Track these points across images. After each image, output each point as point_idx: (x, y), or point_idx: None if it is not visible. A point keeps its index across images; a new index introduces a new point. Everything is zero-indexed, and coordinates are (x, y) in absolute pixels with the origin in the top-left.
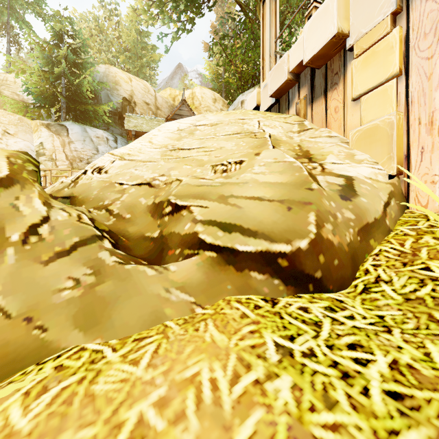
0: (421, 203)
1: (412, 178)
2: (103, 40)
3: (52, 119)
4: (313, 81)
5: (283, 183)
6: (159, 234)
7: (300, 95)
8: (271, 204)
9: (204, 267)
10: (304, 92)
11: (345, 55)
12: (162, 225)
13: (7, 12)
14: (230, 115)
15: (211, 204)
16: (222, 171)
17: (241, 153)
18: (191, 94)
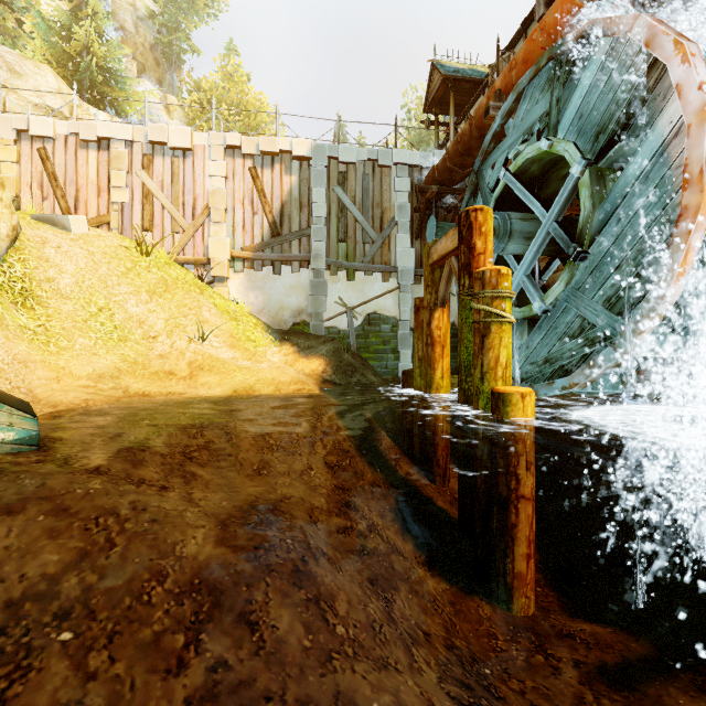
0: (25, 209)
1: (22, 200)
2: None
3: None
4: None
5: None
6: None
7: None
8: None
9: None
10: None
11: None
12: None
13: None
14: None
15: None
16: None
17: None
18: None
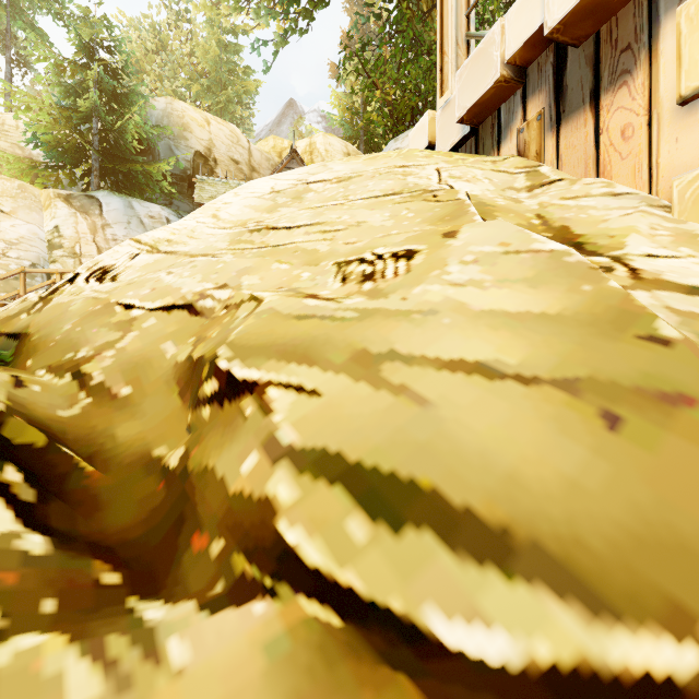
0: None
1: None
2: (166, 60)
3: (79, 188)
4: (562, 76)
5: (551, 316)
6: (180, 464)
7: (526, 111)
8: (535, 393)
9: (294, 664)
10: (537, 104)
11: (653, 1)
12: (196, 428)
13: (7, 13)
14: (378, 160)
15: (329, 383)
16: (362, 278)
17: (406, 234)
18: (309, 145)
